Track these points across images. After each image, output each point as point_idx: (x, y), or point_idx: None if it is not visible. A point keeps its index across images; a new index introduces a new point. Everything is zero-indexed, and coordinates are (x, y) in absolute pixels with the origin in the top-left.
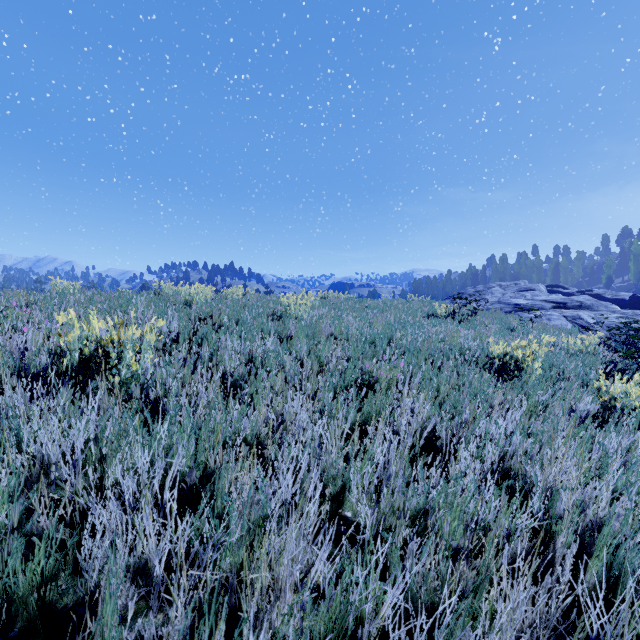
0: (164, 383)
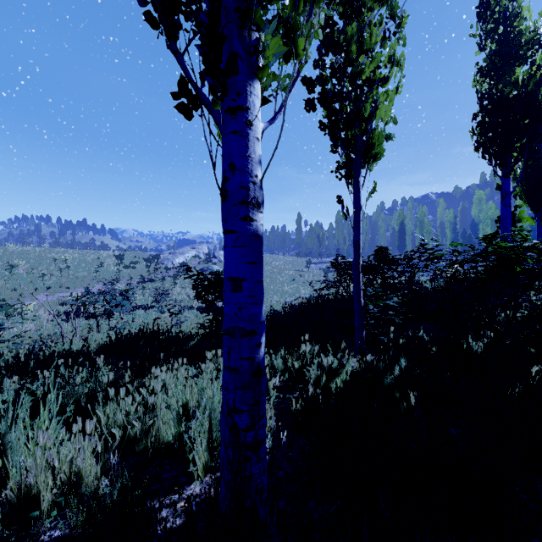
0: (4, 255)
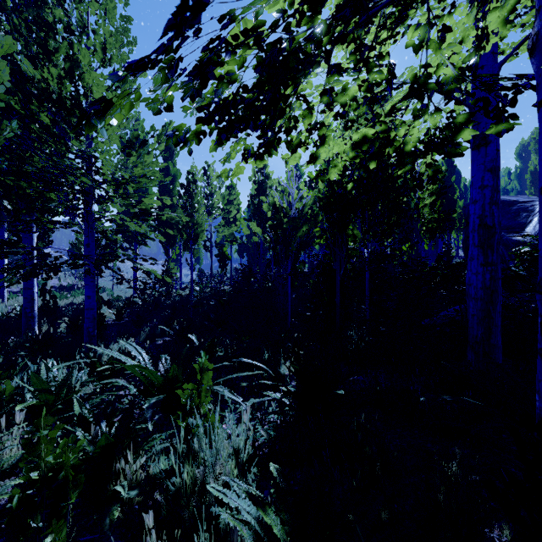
0: None
